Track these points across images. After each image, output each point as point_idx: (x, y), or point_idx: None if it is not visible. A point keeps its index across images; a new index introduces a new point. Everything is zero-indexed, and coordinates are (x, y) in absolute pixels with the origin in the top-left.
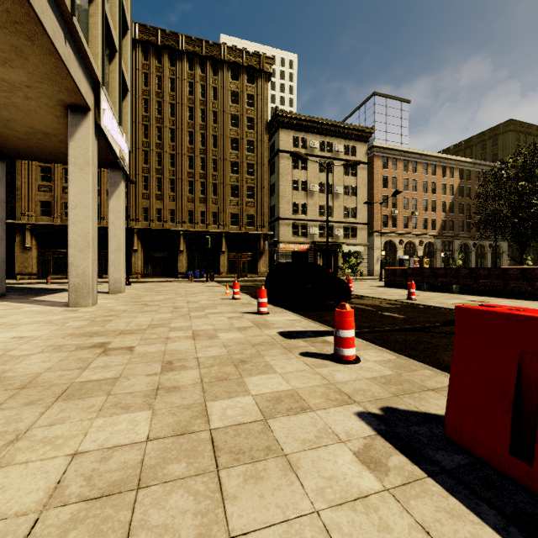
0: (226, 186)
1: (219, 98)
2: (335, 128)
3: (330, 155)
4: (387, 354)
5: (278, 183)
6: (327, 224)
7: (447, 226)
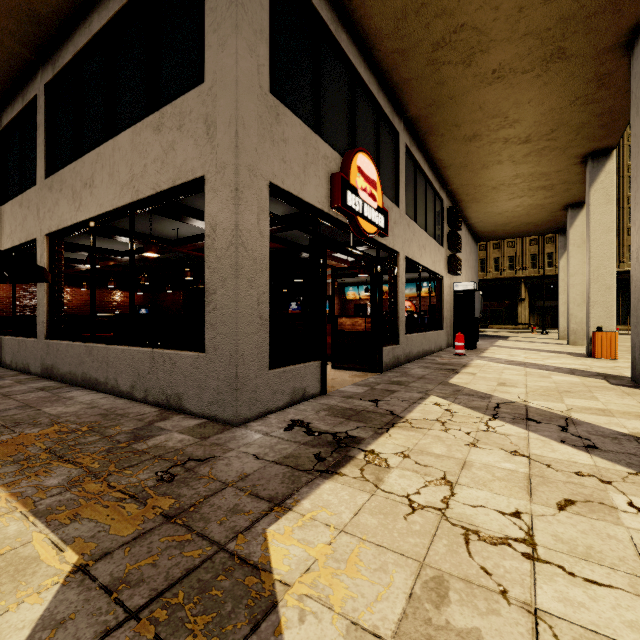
0: None
1: None
2: None
3: None
4: None
5: None
6: None
7: None
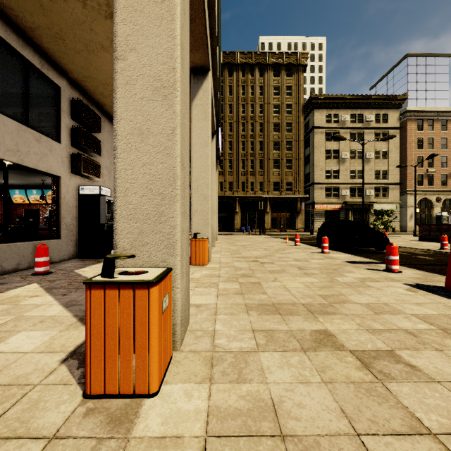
0: (270, 161)
1: (264, 94)
2: (366, 100)
3: (361, 125)
4: (418, 271)
5: (313, 154)
6: (363, 189)
7: None
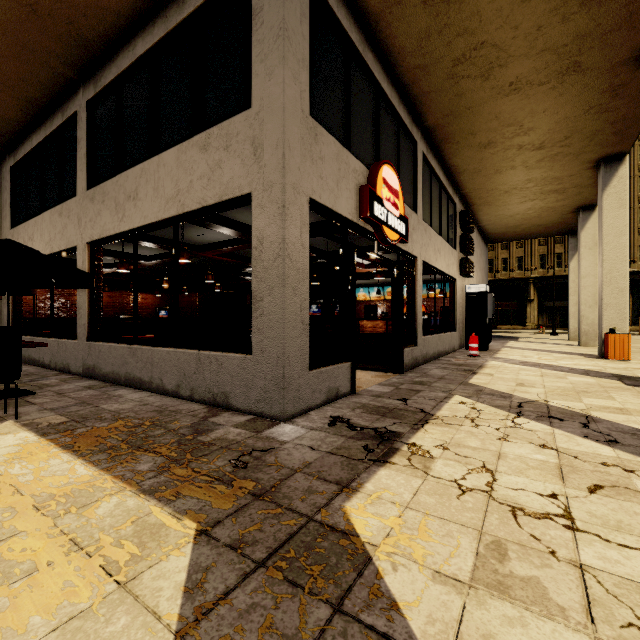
0: None
1: None
2: None
3: None
4: None
5: None
6: None
7: None
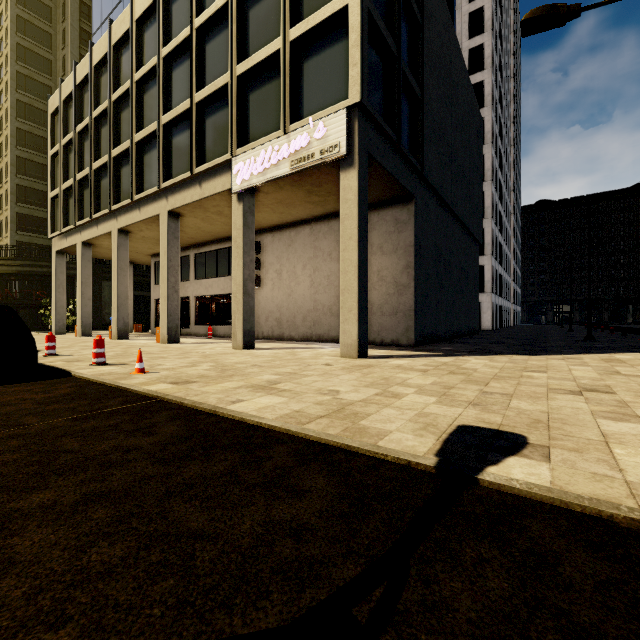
0: None
1: None
2: None
3: None
4: None
5: None
6: None
7: None
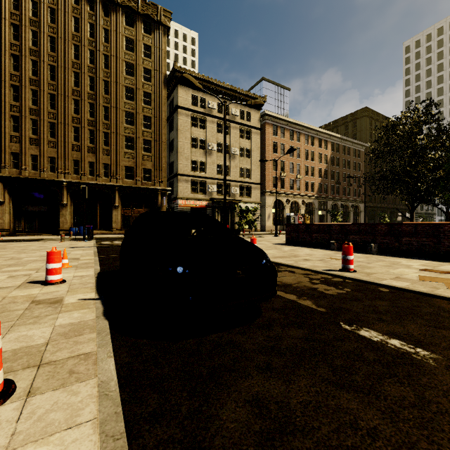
0: (120, 136)
1: (112, 42)
2: (232, 92)
3: (227, 117)
4: None
5: (177, 139)
6: (225, 170)
7: (323, 189)
